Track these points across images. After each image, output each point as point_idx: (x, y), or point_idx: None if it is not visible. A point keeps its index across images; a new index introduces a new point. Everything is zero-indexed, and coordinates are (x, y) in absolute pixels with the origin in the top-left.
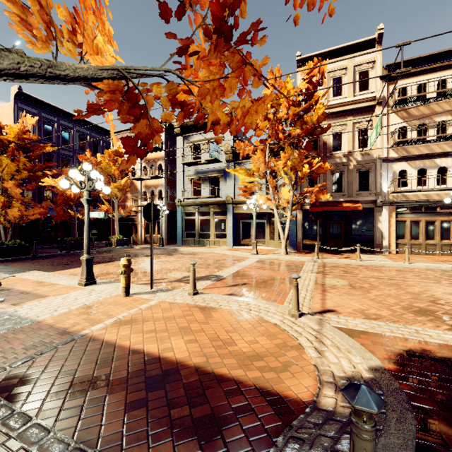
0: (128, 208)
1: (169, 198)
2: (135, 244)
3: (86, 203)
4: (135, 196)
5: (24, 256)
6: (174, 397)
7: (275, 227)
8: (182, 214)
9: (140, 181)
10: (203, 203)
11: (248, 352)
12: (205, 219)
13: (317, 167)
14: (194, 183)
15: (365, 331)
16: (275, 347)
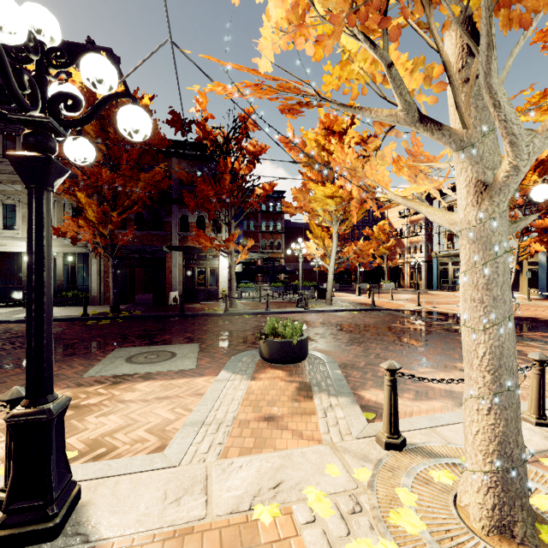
0: (393, 261)
1: (429, 251)
2: (402, 288)
3: (358, 266)
4: (402, 251)
5: (337, 289)
6: (364, 304)
7: (524, 275)
8: (437, 264)
9: (406, 239)
10: (454, 254)
11: (387, 306)
12: (457, 269)
13: (536, 223)
14: (448, 238)
15: (432, 309)
16: (396, 307)
